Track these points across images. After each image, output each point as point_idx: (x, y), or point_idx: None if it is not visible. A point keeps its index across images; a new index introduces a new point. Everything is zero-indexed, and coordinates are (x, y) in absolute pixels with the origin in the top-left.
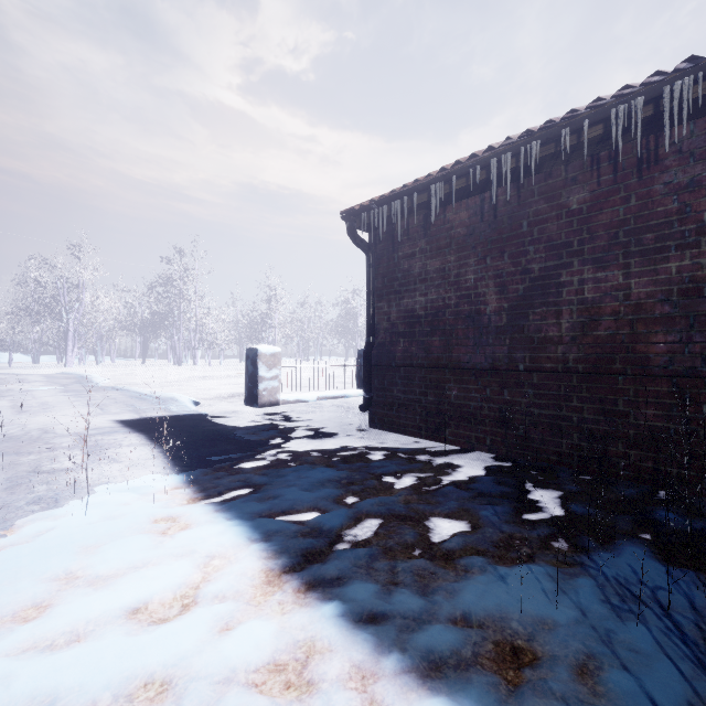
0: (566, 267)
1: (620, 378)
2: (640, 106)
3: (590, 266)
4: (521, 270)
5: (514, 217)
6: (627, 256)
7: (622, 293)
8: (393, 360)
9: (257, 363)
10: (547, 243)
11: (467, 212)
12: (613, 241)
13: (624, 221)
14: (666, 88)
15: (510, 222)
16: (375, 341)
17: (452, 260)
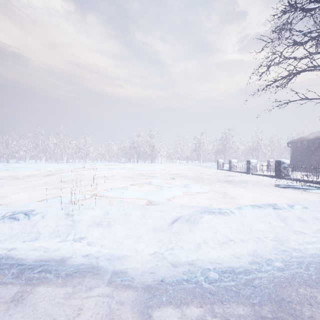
0: (314, 152)
1: (319, 163)
2: (316, 141)
3: (316, 152)
4: (310, 152)
5: (309, 146)
6: (319, 152)
7: (319, 155)
8: (294, 162)
9: (269, 162)
10: (312, 149)
11: (304, 144)
12: (318, 150)
13: (319, 148)
14: (317, 140)
15: (309, 146)
16: (292, 159)
17: (302, 150)
